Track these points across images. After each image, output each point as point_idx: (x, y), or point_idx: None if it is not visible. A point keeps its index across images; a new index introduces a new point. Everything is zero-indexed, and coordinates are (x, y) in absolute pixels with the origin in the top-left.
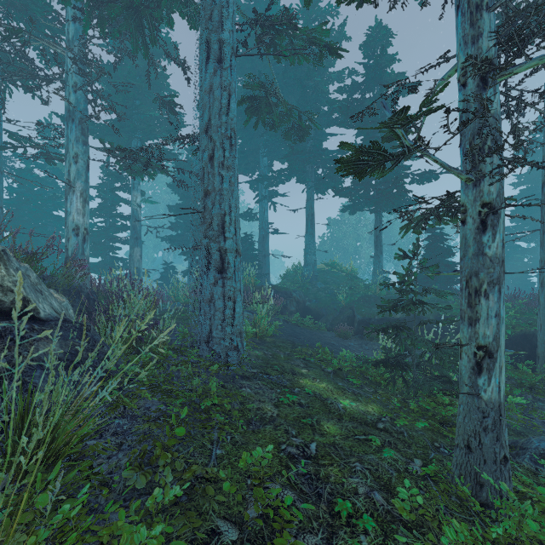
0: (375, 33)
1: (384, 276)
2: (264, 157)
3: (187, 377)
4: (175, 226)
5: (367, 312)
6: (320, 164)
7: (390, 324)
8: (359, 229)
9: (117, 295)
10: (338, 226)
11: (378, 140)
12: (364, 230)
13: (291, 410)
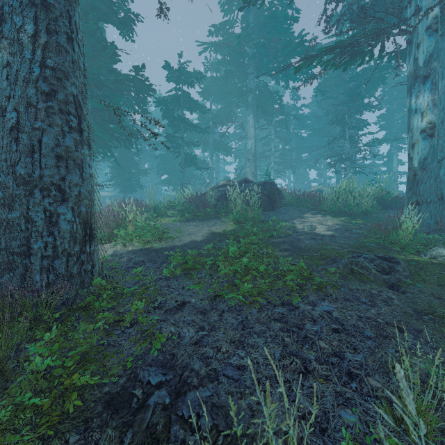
0: None
1: None
2: None
3: None
4: None
5: None
6: None
7: None
8: None
9: None
10: None
11: None
12: None
13: None
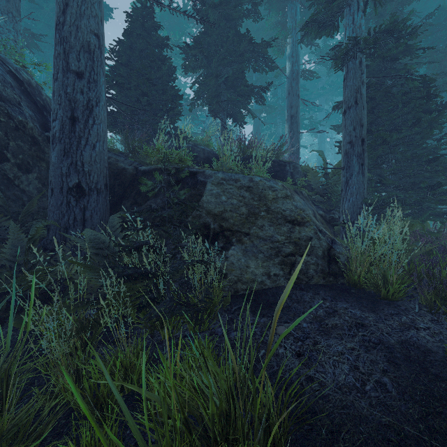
0: None
1: None
2: None
3: None
4: None
5: None
6: None
7: None
8: None
9: None
10: None
11: None
12: None
13: None
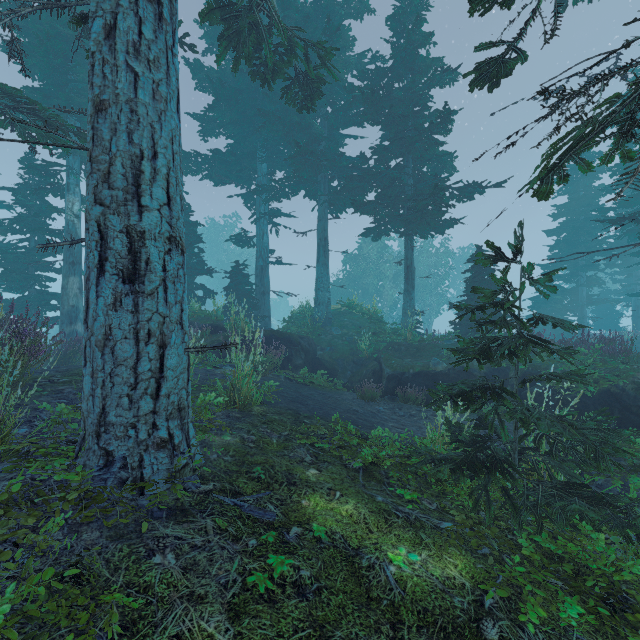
0: (406, 5)
1: (415, 319)
2: (263, 164)
3: None
4: None
5: (399, 364)
6: (336, 174)
7: (472, 385)
8: (381, 266)
9: None
10: (356, 261)
11: (410, 141)
12: (386, 267)
13: (274, 621)
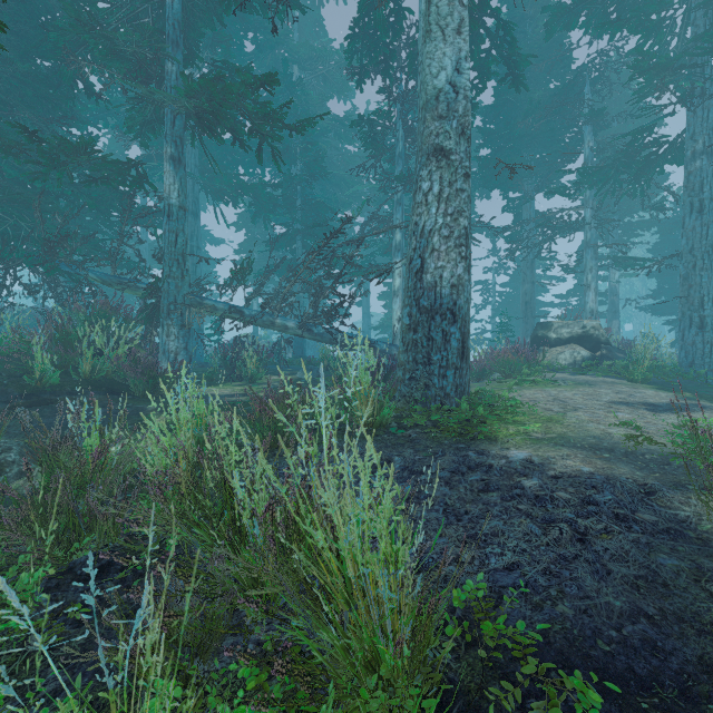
0: None
1: None
2: None
3: (677, 370)
4: (657, 294)
5: None
6: None
7: None
8: None
9: (629, 345)
10: None
11: None
12: None
13: None
